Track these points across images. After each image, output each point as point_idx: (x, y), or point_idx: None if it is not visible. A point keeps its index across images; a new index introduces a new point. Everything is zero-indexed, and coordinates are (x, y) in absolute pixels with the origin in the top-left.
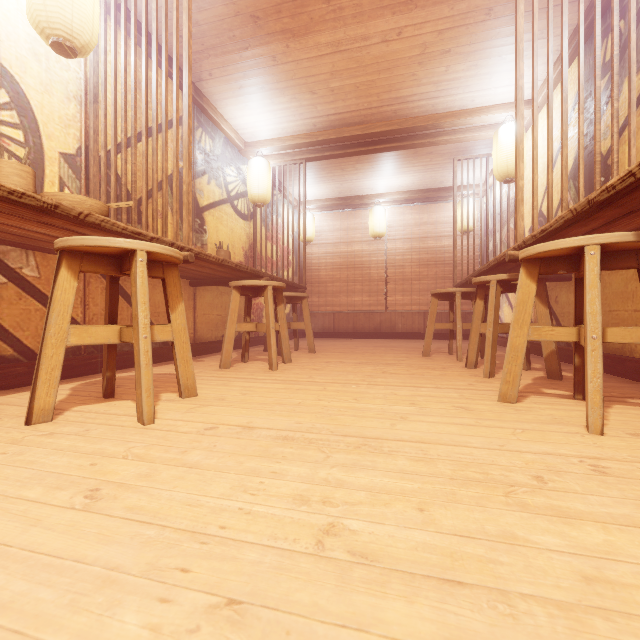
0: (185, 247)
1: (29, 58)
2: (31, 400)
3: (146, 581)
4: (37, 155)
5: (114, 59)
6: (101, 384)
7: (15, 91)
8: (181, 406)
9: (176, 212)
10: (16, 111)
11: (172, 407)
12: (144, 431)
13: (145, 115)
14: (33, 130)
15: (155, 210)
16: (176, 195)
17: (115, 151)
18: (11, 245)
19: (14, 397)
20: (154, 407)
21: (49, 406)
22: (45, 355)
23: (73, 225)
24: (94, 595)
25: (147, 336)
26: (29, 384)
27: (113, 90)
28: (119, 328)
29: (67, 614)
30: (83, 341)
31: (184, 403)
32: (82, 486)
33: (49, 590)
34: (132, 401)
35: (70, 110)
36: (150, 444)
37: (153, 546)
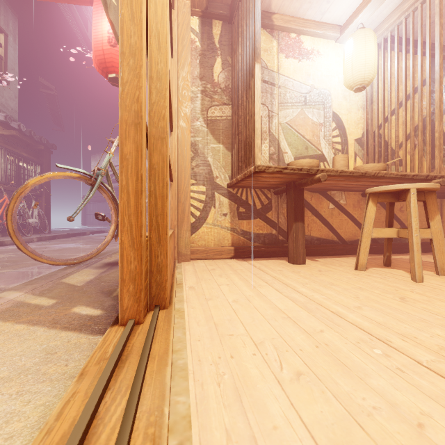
0: (437, 176)
1: (342, 101)
2: (357, 260)
3: (441, 327)
4: (345, 145)
5: (383, 74)
6: (378, 260)
7: (337, 120)
8: (439, 279)
9: (429, 153)
10: (337, 129)
11: (432, 278)
12: (417, 285)
13: (404, 98)
14: (343, 134)
15: (412, 155)
16: (429, 142)
17: (383, 127)
18: (336, 191)
19: (341, 259)
20: (422, 274)
21: (364, 264)
22: (362, 241)
23: (370, 179)
24: (419, 322)
25: (417, 235)
26: (343, 254)
27: (382, 92)
28: (396, 230)
29: (411, 322)
30: (378, 236)
31: (441, 278)
32: (395, 295)
33: (401, 315)
34: (402, 270)
35: (359, 115)
36: (424, 290)
37: (441, 320)
